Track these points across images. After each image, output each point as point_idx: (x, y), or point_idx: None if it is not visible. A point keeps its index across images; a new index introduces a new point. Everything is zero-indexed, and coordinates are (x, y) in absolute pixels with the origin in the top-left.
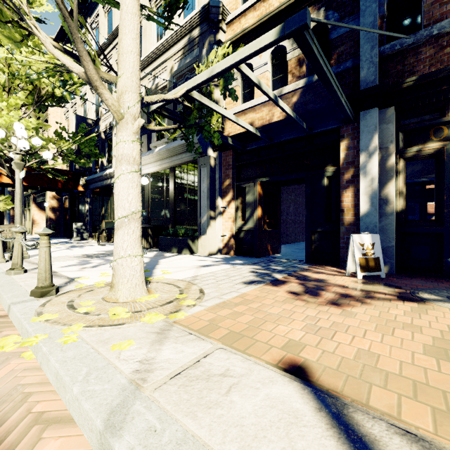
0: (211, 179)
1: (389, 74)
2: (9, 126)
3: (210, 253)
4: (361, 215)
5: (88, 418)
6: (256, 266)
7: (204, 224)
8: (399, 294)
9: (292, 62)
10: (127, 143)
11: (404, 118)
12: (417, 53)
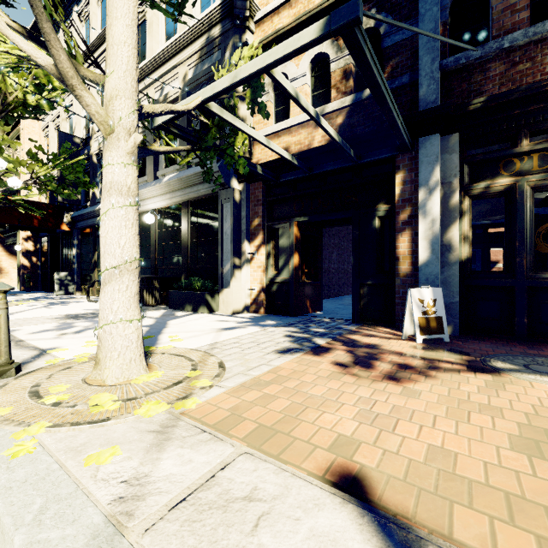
0: (236, 218)
1: (453, 94)
2: None
3: (234, 311)
4: (419, 264)
5: None
6: (292, 328)
7: (227, 275)
8: (468, 363)
9: (337, 74)
10: (119, 167)
11: (470, 147)
12: (485, 70)
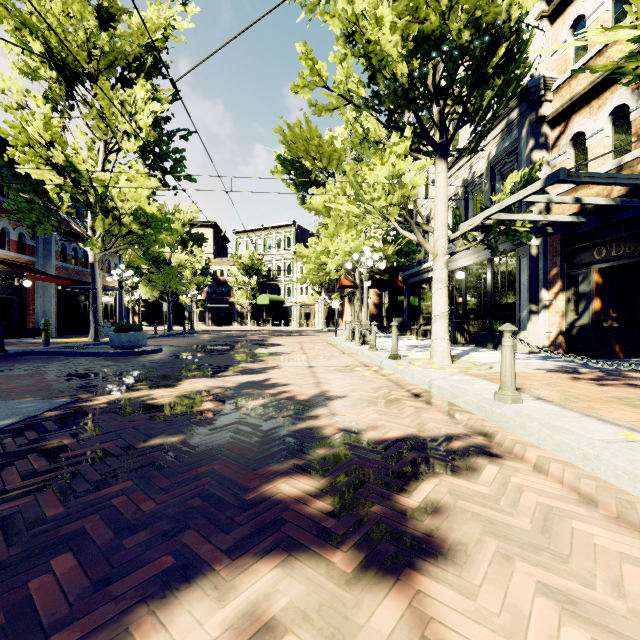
0: (533, 270)
1: None
2: (357, 247)
3: (530, 351)
4: None
5: (424, 381)
6: (572, 363)
7: (524, 319)
8: None
9: (637, 122)
10: (439, 271)
11: None
12: None
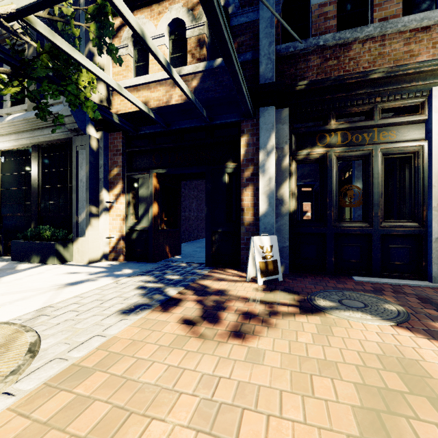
0: (93, 166)
1: (284, 75)
2: None
3: (91, 260)
4: (260, 215)
5: None
6: (147, 277)
7: (83, 223)
8: (299, 303)
9: (192, 41)
10: None
11: (296, 122)
12: (307, 60)
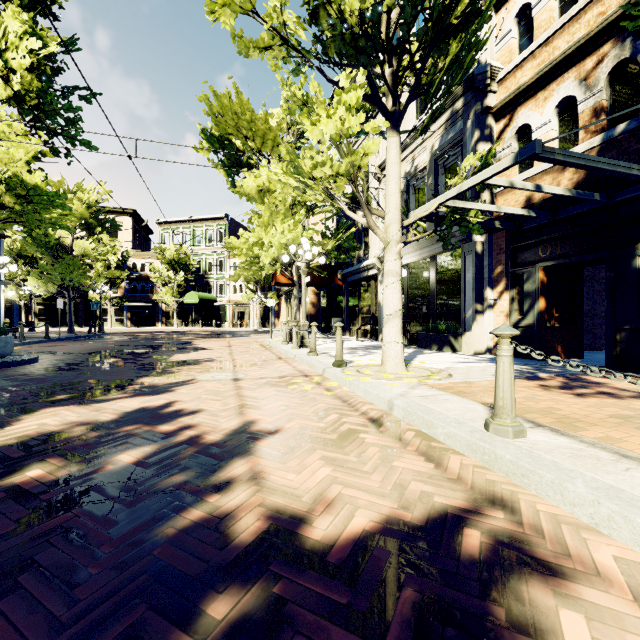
0: (478, 268)
1: None
2: (295, 239)
3: (476, 352)
4: None
5: (382, 399)
6: (525, 367)
7: (469, 319)
8: None
9: (585, 114)
10: (392, 262)
11: None
12: None
